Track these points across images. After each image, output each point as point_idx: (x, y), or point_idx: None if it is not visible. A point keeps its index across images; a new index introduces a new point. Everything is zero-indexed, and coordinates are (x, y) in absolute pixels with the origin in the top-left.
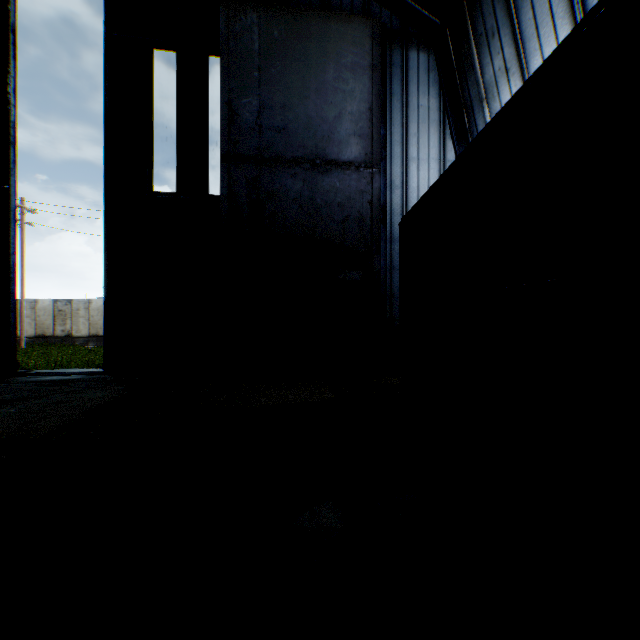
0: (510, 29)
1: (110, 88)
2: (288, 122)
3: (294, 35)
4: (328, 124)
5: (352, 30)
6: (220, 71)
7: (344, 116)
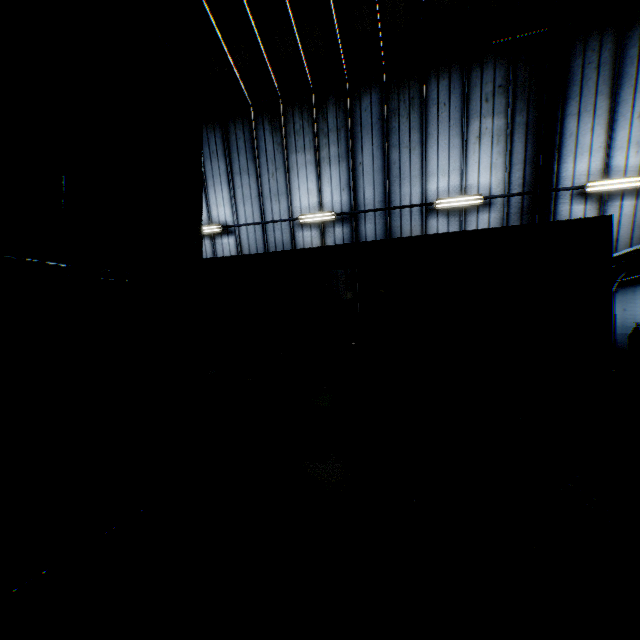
0: None
1: None
2: None
3: None
4: None
5: None
6: None
7: None
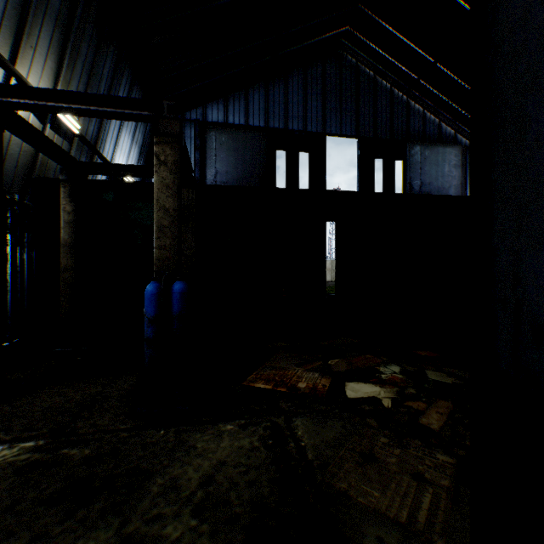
0: None
1: (359, 176)
2: (430, 190)
3: (433, 154)
4: (445, 190)
5: (454, 150)
6: (406, 170)
7: (451, 186)
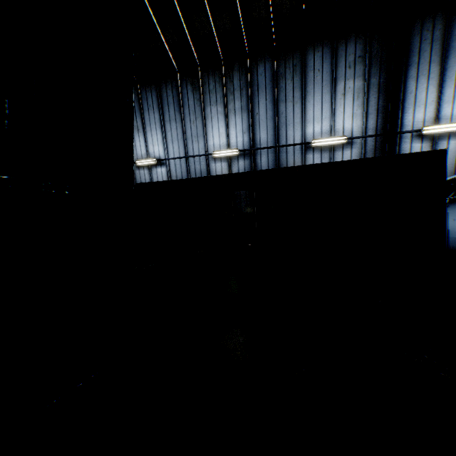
0: (141, 115)
1: None
2: None
3: None
4: None
5: None
6: None
7: None
